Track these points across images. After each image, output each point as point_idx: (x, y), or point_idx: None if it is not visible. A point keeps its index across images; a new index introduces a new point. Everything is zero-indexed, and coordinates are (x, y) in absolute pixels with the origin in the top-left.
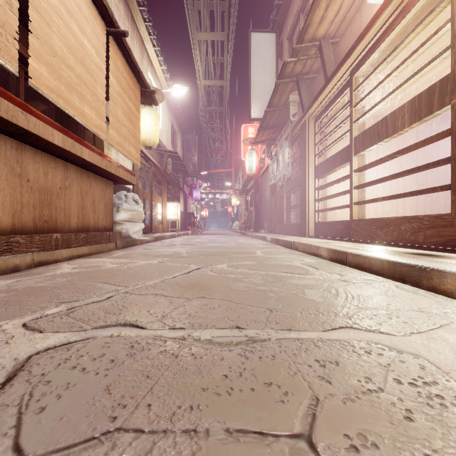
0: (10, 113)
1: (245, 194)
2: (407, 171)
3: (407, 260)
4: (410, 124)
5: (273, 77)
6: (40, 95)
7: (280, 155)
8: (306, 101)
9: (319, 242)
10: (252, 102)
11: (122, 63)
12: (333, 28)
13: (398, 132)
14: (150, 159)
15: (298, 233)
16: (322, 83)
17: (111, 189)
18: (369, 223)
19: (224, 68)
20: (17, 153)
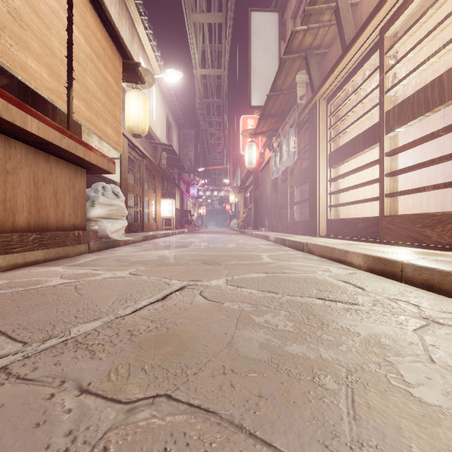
0: None
1: (243, 191)
2: None
3: None
4: None
5: (276, 60)
6: None
7: (284, 145)
8: (316, 80)
9: (342, 244)
10: (252, 88)
11: (94, 20)
12: None
13: None
14: (141, 151)
15: (306, 232)
16: (336, 56)
17: (83, 179)
18: (411, 220)
19: (222, 54)
20: None
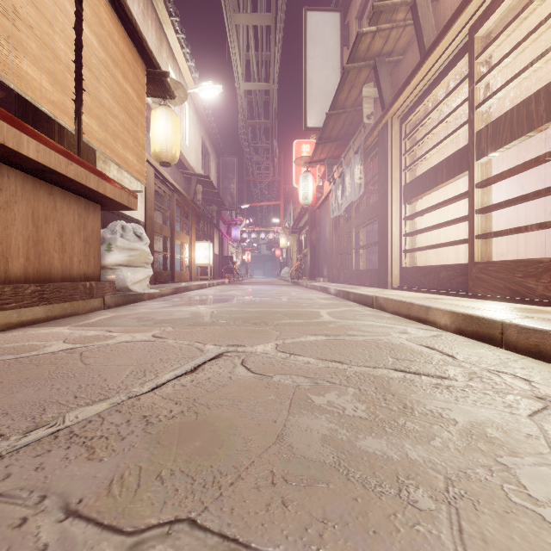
0: None
1: (297, 232)
2: None
3: None
4: None
5: (337, 71)
6: None
7: (347, 176)
8: (388, 94)
9: (421, 298)
10: (308, 105)
11: (110, 17)
12: None
13: None
14: (171, 183)
15: (375, 283)
16: (412, 65)
17: (97, 217)
18: (509, 267)
19: (271, 65)
20: None
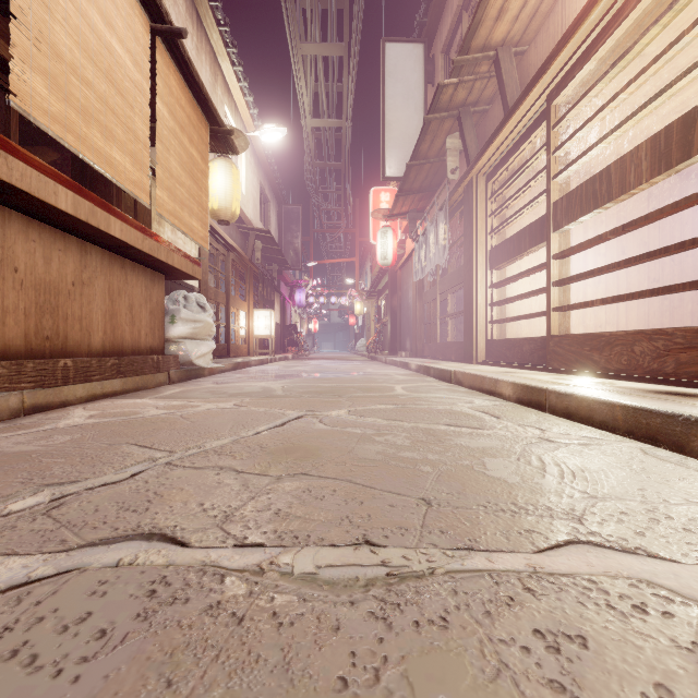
0: None
1: (375, 296)
2: (646, 255)
3: (660, 405)
4: (650, 177)
5: (420, 112)
6: (48, 137)
7: (431, 235)
8: (473, 148)
9: (496, 372)
10: (387, 151)
11: (178, 82)
12: (518, 28)
13: (630, 191)
14: (227, 241)
15: (460, 357)
16: (499, 118)
17: (161, 287)
18: (579, 341)
19: (343, 99)
20: None
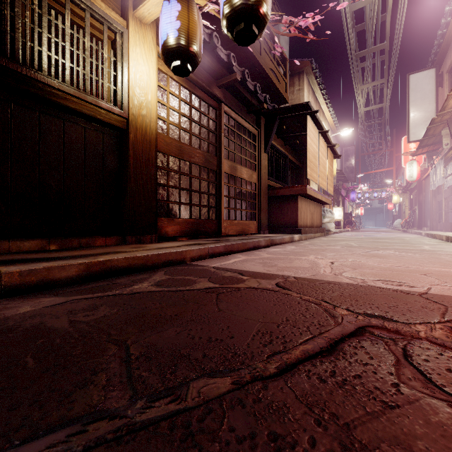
0: (316, 196)
1: (409, 192)
2: None
3: None
4: None
5: (433, 104)
6: None
7: (437, 169)
8: None
9: (450, 234)
10: (410, 128)
11: (329, 152)
12: None
13: None
14: None
15: (451, 230)
16: None
17: (321, 208)
18: None
19: (384, 96)
20: (309, 203)
